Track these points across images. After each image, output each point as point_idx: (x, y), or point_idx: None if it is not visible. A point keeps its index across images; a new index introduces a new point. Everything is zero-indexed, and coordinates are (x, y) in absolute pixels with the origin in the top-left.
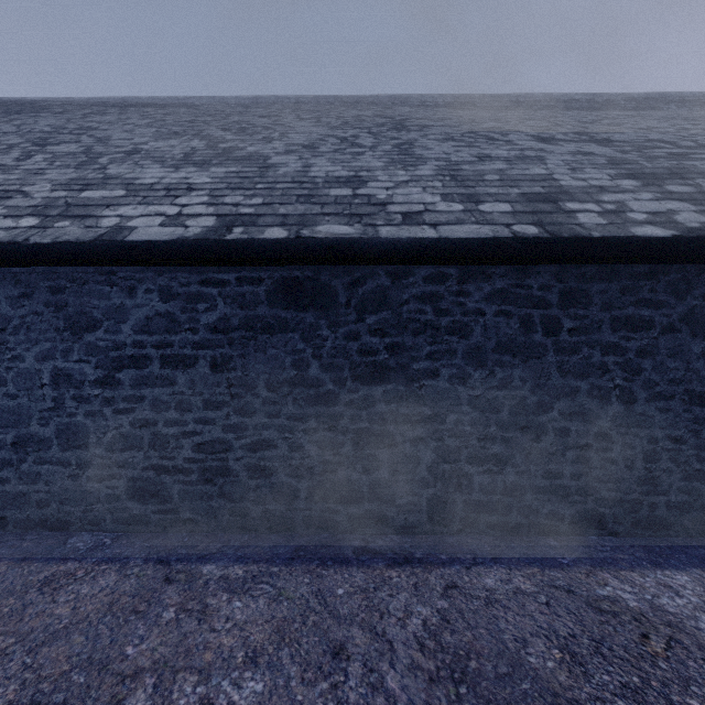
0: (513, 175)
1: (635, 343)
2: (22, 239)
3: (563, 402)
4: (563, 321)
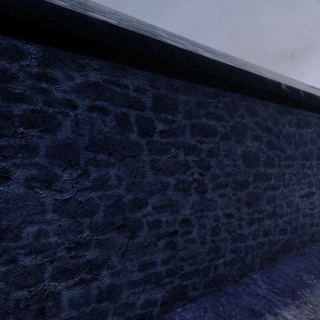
0: (130, 22)
1: (206, 145)
2: None
3: (156, 197)
4: (156, 123)
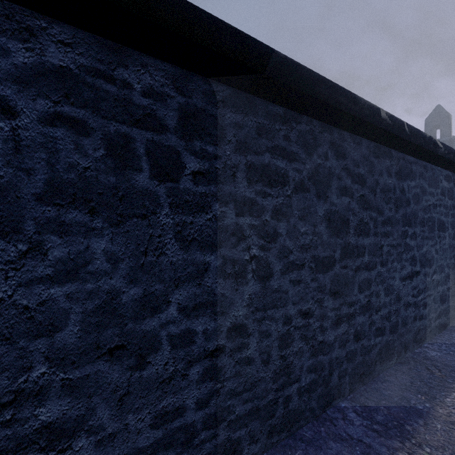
0: None
1: (271, 200)
2: None
3: (185, 290)
4: (185, 157)
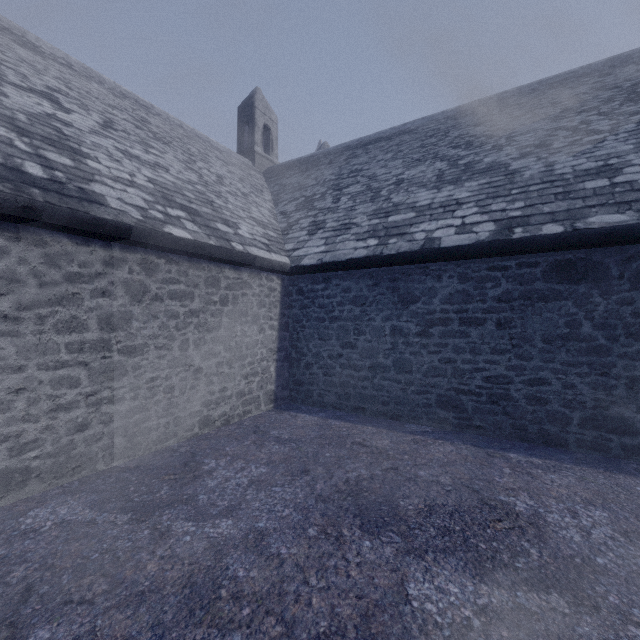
0: None
1: None
2: (379, 253)
3: None
4: None
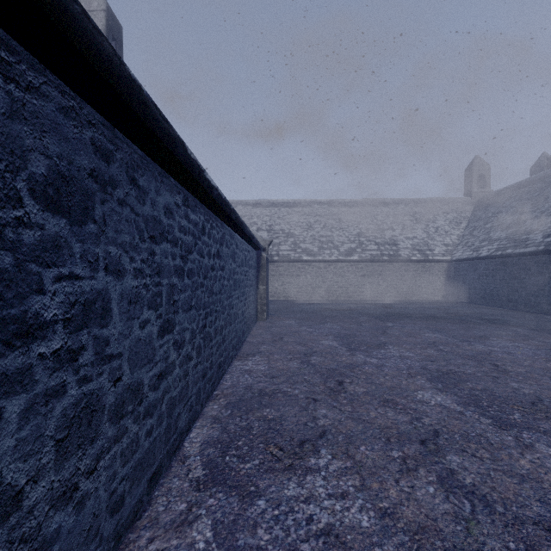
0: None
1: None
2: (468, 257)
3: (549, 285)
4: (549, 267)
